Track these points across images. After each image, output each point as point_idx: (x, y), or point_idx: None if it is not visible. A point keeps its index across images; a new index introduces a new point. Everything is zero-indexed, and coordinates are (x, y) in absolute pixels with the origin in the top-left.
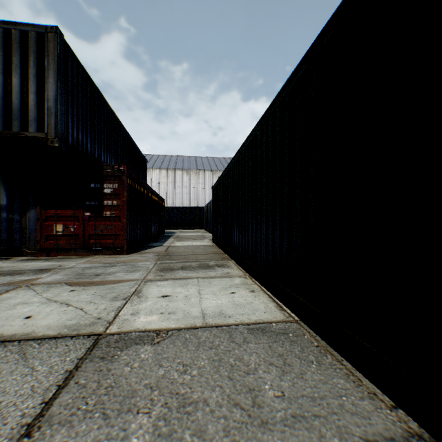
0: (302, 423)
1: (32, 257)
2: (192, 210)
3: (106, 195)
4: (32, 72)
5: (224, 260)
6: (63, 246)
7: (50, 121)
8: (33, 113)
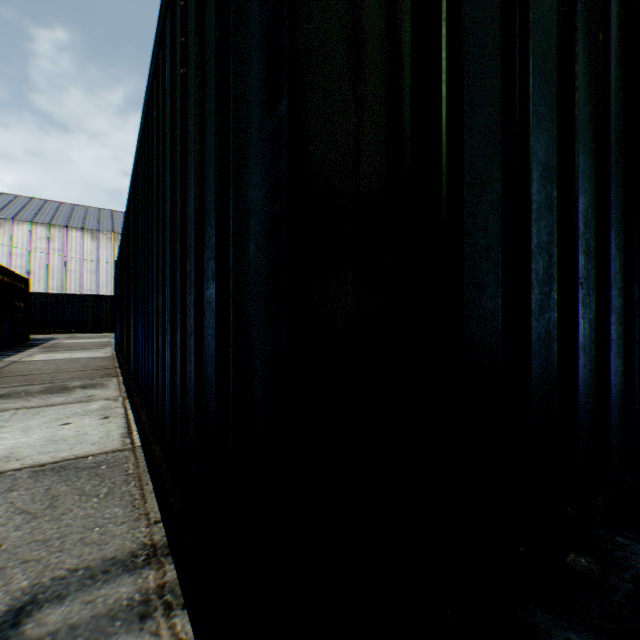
0: None
1: None
2: (98, 301)
3: None
4: None
5: (106, 377)
6: None
7: None
8: None
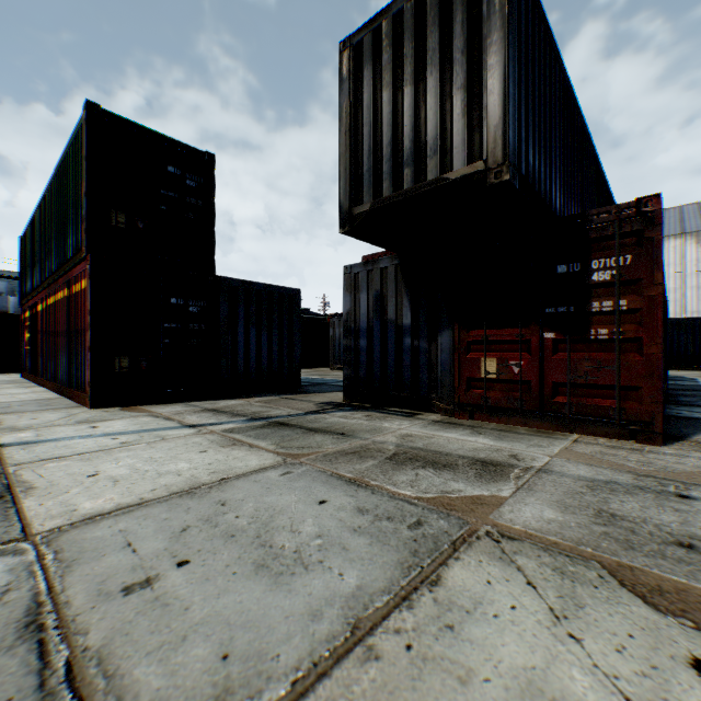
0: None
1: (445, 418)
2: None
3: (593, 287)
4: (456, 48)
5: None
6: (495, 403)
7: (490, 132)
8: (459, 130)
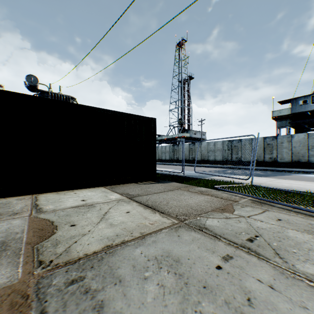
0: (138, 185)
1: None
2: None
3: None
4: None
5: None
6: None
7: None
8: None
